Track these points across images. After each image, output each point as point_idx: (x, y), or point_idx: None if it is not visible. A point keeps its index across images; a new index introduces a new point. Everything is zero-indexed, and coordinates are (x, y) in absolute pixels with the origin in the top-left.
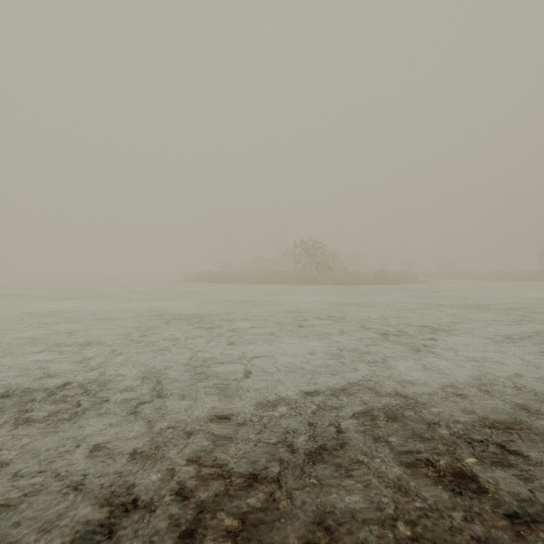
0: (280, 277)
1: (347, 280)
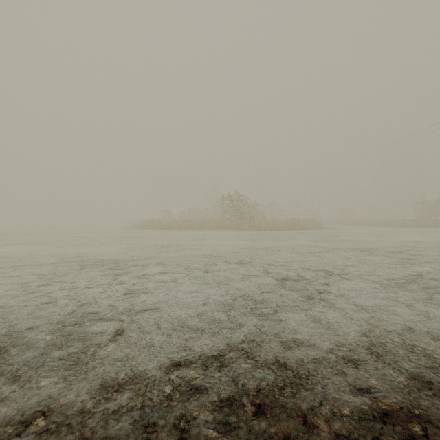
0: (210, 224)
1: (265, 226)
